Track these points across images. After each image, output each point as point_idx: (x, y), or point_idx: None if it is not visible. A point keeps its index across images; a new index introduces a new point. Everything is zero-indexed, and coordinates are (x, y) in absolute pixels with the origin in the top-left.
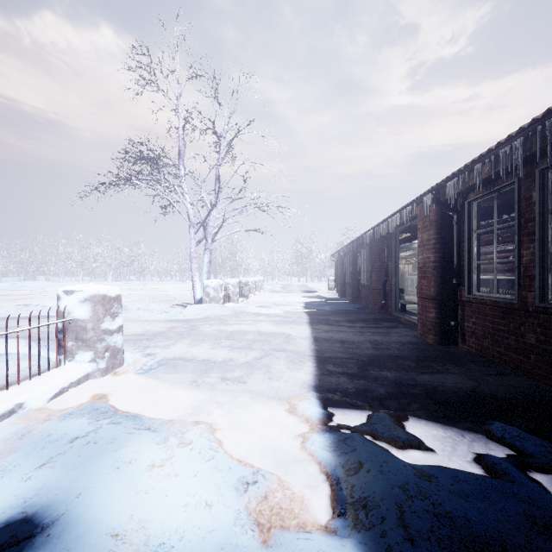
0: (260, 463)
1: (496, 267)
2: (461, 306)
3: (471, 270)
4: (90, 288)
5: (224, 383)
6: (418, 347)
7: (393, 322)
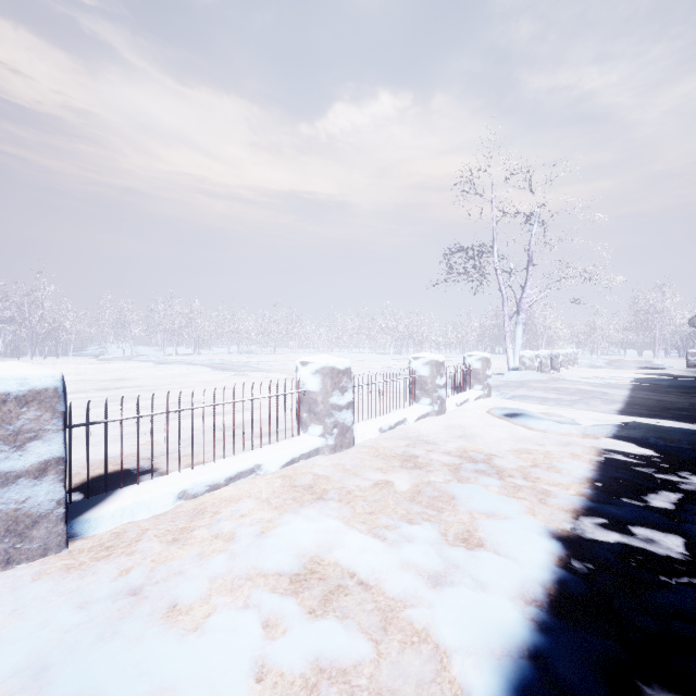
0: (584, 420)
1: None
2: None
3: None
4: (480, 354)
5: (559, 405)
6: None
7: None
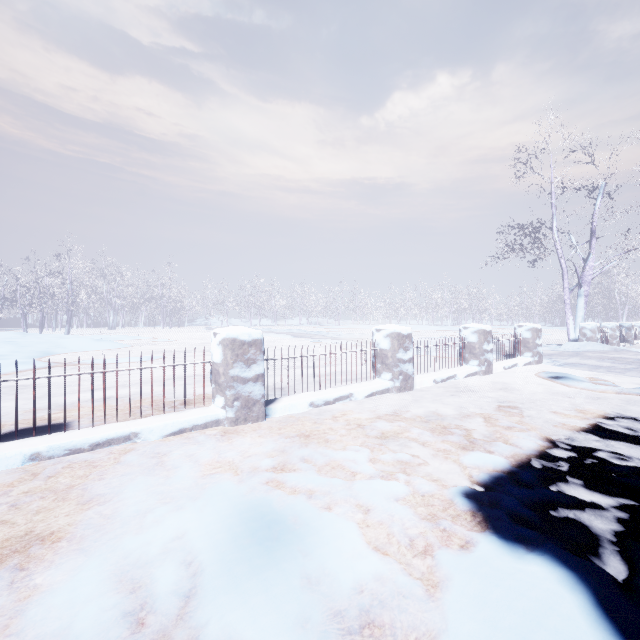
0: (629, 384)
1: None
2: None
3: None
4: (530, 325)
5: (609, 372)
6: None
7: None
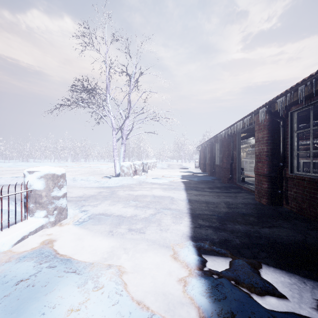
0: (153, 305)
1: (312, 155)
2: (285, 180)
3: (292, 157)
4: (44, 169)
5: (130, 233)
6: (257, 206)
7: (237, 188)
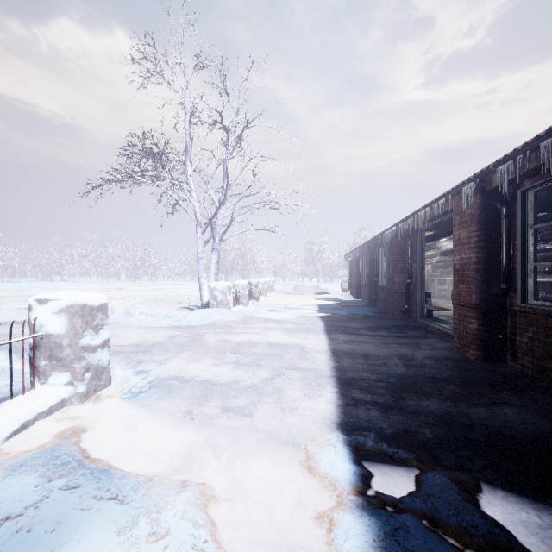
0: None
1: None
2: (510, 317)
3: (525, 273)
4: (67, 296)
5: (225, 416)
6: (458, 364)
7: (420, 330)
